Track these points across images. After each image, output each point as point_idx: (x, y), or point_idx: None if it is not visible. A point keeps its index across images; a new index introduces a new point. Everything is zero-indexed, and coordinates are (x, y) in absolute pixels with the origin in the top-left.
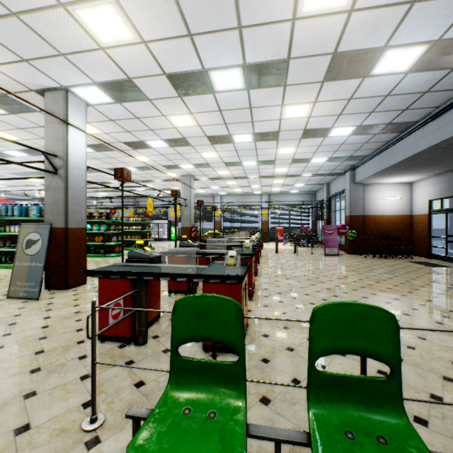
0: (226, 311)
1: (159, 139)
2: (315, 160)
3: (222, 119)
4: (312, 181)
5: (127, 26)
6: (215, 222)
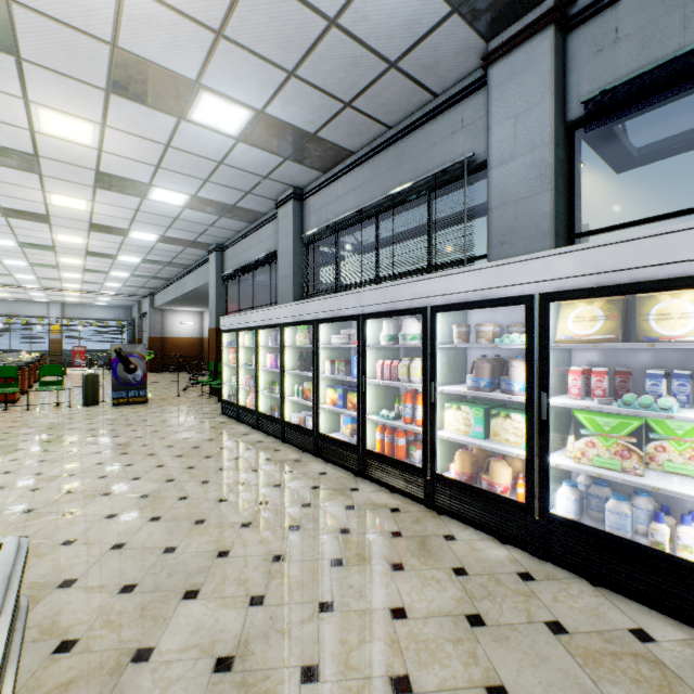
0: (13, 369)
1: None
2: (110, 284)
3: None
4: (120, 297)
5: None
6: None
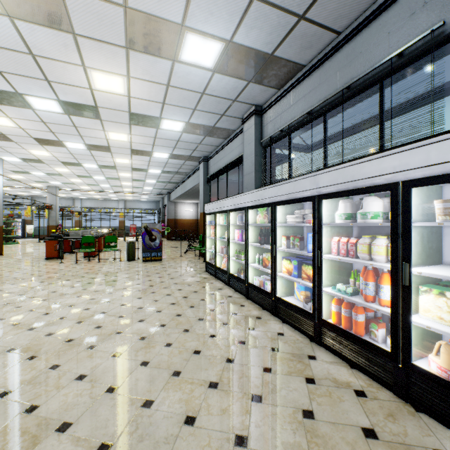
0: (92, 238)
1: (41, 172)
2: (146, 188)
3: (87, 172)
4: (152, 196)
5: (50, 154)
6: (76, 221)
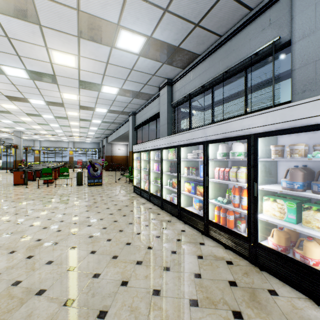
0: (50, 169)
1: (9, 120)
2: (90, 133)
3: (45, 121)
4: (94, 139)
5: (17, 107)
6: (35, 157)
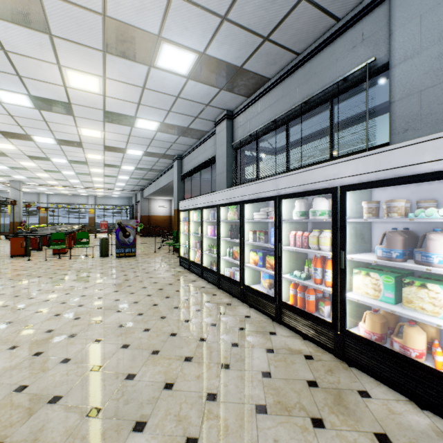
0: (62, 234)
1: (4, 166)
2: (118, 184)
3: (55, 167)
4: (125, 192)
5: (15, 147)
6: (41, 218)
